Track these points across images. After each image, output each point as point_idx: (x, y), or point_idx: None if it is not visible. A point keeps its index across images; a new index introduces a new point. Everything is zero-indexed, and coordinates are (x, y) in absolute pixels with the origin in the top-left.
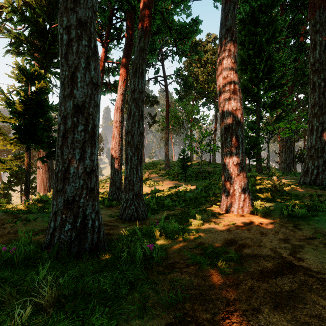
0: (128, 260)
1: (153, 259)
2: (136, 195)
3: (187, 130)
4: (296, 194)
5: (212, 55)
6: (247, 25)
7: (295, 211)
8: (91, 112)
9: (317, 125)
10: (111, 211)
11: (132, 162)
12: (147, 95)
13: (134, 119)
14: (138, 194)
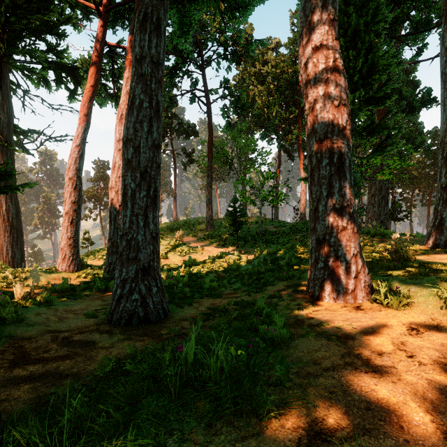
0: None
1: None
2: (143, 270)
3: (238, 173)
4: (441, 264)
5: (273, 68)
6: None
7: None
8: None
9: None
10: (99, 302)
11: (136, 203)
12: (181, 121)
13: (140, 114)
14: (147, 269)
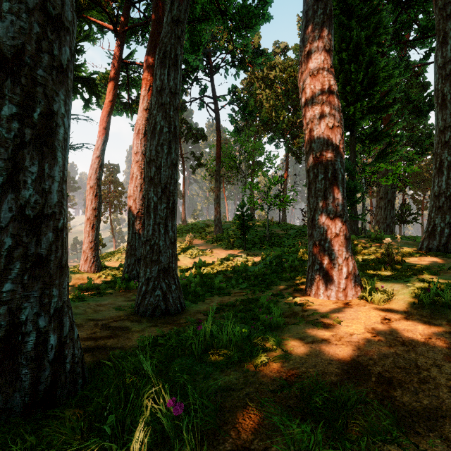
0: (113, 450)
1: (181, 440)
2: (164, 271)
3: (246, 177)
4: (426, 267)
5: (281, 72)
6: (338, 15)
7: (443, 295)
8: (41, 79)
9: (448, 160)
10: (123, 299)
11: (158, 214)
12: (190, 126)
13: (161, 138)
14: (167, 270)
